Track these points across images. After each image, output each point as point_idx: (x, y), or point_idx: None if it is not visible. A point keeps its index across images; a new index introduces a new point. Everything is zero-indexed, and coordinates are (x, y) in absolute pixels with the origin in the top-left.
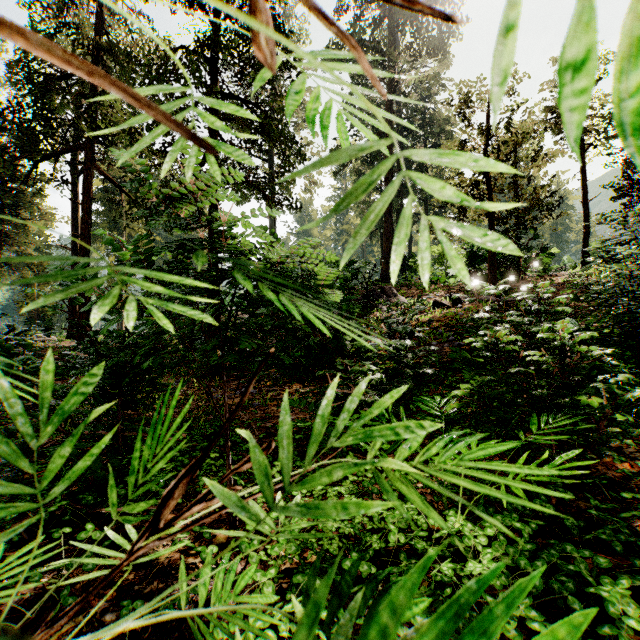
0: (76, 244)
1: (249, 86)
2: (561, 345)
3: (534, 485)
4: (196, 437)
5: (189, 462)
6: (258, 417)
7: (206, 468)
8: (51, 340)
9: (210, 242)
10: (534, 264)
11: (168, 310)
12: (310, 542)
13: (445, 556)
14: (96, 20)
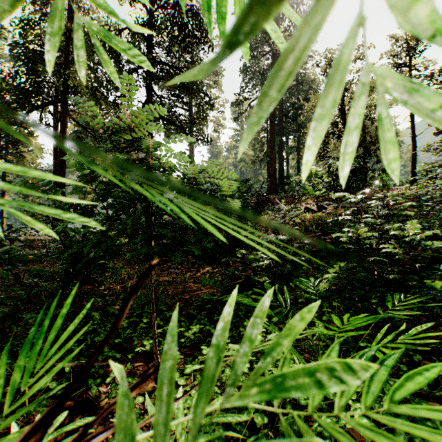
0: (57, 169)
1: (175, 56)
2: (408, 240)
3: (389, 348)
4: (134, 306)
5: (128, 325)
6: (180, 291)
7: (139, 331)
8: (40, 235)
9: (140, 161)
10: (376, 181)
11: (107, 213)
12: (216, 394)
13: (322, 408)
14: (70, 13)
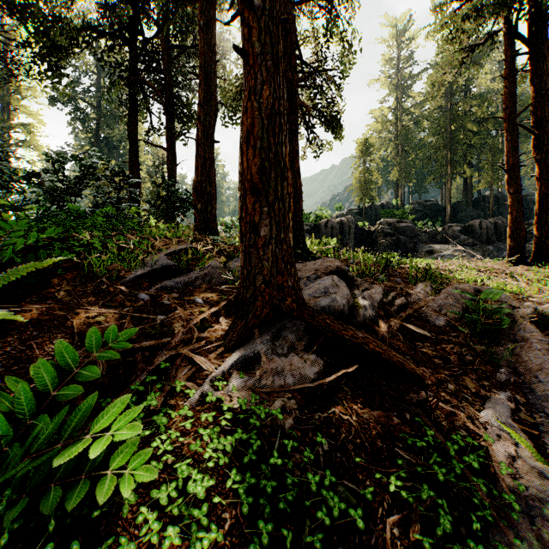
0: None
1: None
2: None
3: None
4: None
5: None
6: None
7: None
8: None
9: None
10: None
11: None
12: None
13: None
14: None
